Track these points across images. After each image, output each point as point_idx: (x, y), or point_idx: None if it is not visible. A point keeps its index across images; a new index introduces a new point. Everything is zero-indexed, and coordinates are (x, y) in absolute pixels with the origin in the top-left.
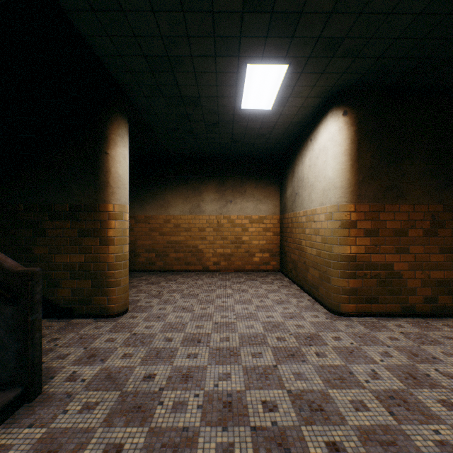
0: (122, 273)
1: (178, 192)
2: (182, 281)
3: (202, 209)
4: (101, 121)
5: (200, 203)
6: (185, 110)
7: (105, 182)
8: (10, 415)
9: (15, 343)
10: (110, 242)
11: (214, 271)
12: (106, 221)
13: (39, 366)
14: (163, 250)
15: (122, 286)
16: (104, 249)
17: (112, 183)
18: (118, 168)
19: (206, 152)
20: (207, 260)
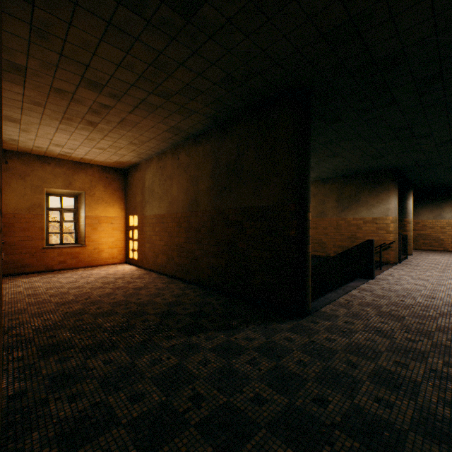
0: (411, 241)
1: (424, 208)
2: (430, 252)
3: (442, 216)
4: (403, 192)
5: (441, 213)
6: (437, 180)
7: (405, 212)
8: (404, 259)
9: (403, 248)
10: (407, 231)
11: (451, 251)
12: (405, 224)
13: (407, 253)
14: (414, 238)
15: (411, 246)
16: (404, 233)
17: (407, 212)
18: (409, 207)
19: (446, 186)
20: (445, 245)
